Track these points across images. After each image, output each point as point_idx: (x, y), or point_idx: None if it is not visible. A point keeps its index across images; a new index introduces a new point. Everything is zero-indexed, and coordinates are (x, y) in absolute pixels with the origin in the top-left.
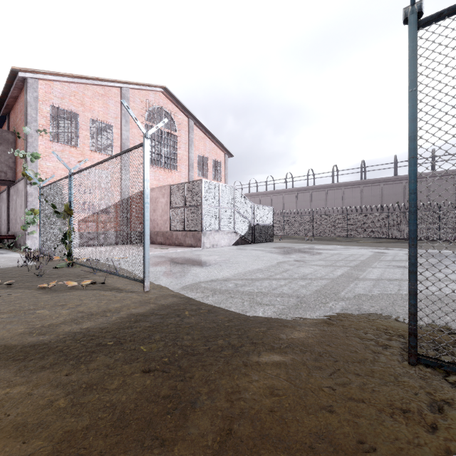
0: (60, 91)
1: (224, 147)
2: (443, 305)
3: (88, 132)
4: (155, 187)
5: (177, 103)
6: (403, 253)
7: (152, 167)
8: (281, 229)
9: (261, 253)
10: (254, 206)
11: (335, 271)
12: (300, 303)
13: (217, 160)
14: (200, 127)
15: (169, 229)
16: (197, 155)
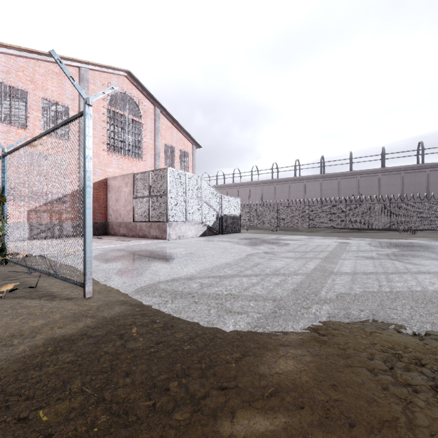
0: (4, 64)
1: (192, 137)
2: (435, 305)
3: (40, 112)
4: (118, 176)
5: (143, 89)
6: (365, 243)
7: (115, 155)
8: (247, 220)
9: (229, 244)
10: (221, 196)
11: (307, 264)
12: (278, 308)
13: (185, 150)
14: (167, 116)
15: (133, 219)
16: (163, 144)
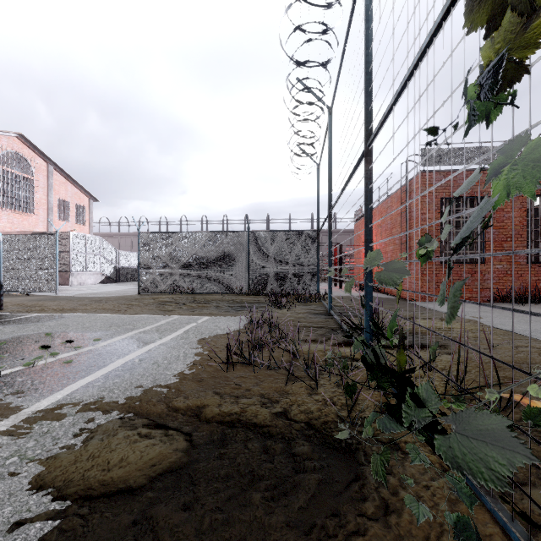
0: None
1: (89, 192)
2: None
3: None
4: (13, 232)
5: (35, 149)
6: None
7: (5, 210)
8: None
9: (121, 286)
10: (119, 252)
11: None
12: (126, 294)
13: (81, 205)
14: (61, 173)
15: None
16: (57, 199)
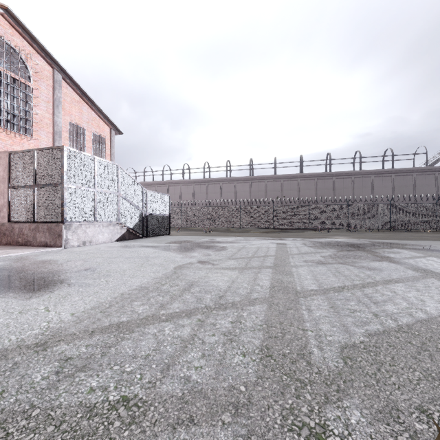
0: None
1: (110, 119)
2: None
3: None
4: None
5: (32, 41)
6: (300, 243)
7: None
8: (178, 221)
9: (152, 251)
10: (146, 192)
11: (258, 278)
12: None
13: (100, 134)
14: (73, 86)
15: (8, 219)
16: (67, 122)
